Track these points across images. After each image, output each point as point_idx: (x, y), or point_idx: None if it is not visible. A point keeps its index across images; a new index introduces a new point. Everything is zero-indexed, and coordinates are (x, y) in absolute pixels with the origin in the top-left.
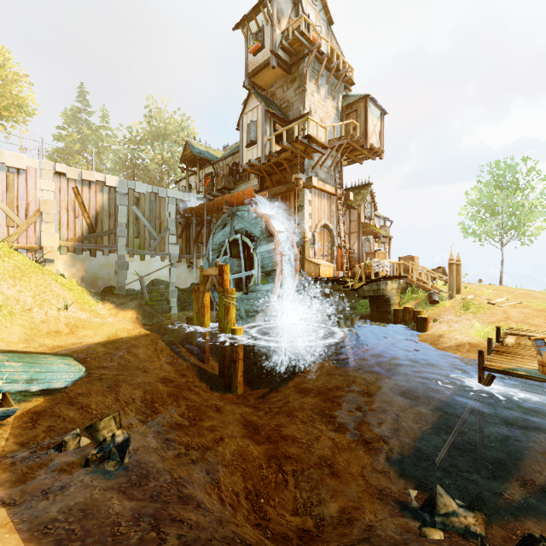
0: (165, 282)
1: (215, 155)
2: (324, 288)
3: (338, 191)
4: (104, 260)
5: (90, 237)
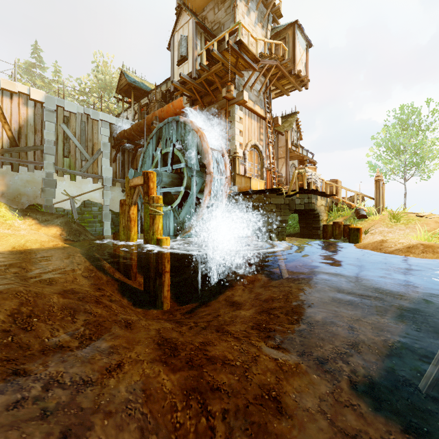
0: (98, 205)
1: (150, 87)
2: (255, 201)
3: (267, 115)
4: (29, 177)
5: (11, 151)
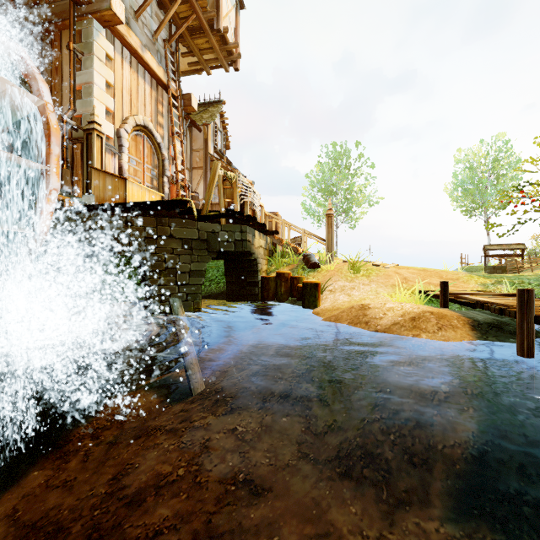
0: None
1: None
2: (137, 231)
3: (171, 83)
4: None
5: None
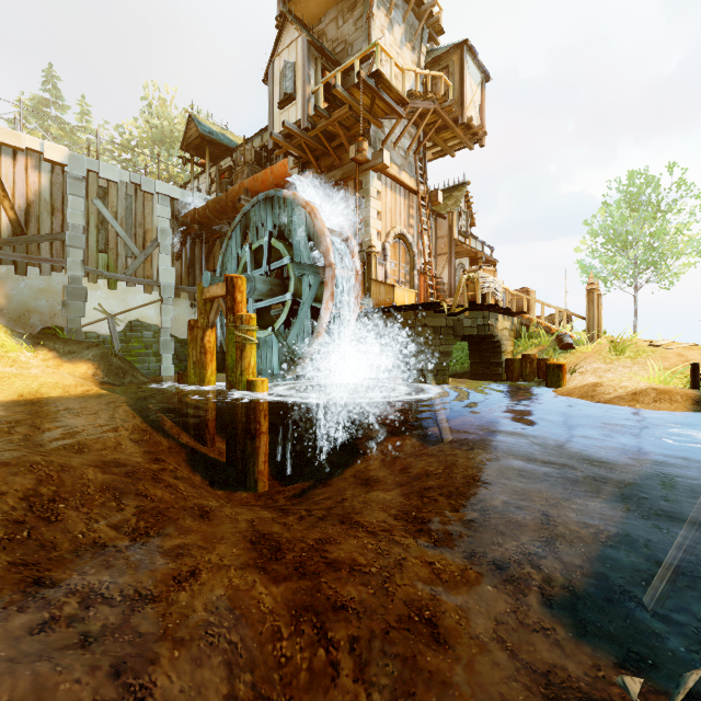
0: (152, 327)
1: (235, 141)
2: (402, 323)
3: (420, 187)
4: (42, 283)
5: (14, 242)
